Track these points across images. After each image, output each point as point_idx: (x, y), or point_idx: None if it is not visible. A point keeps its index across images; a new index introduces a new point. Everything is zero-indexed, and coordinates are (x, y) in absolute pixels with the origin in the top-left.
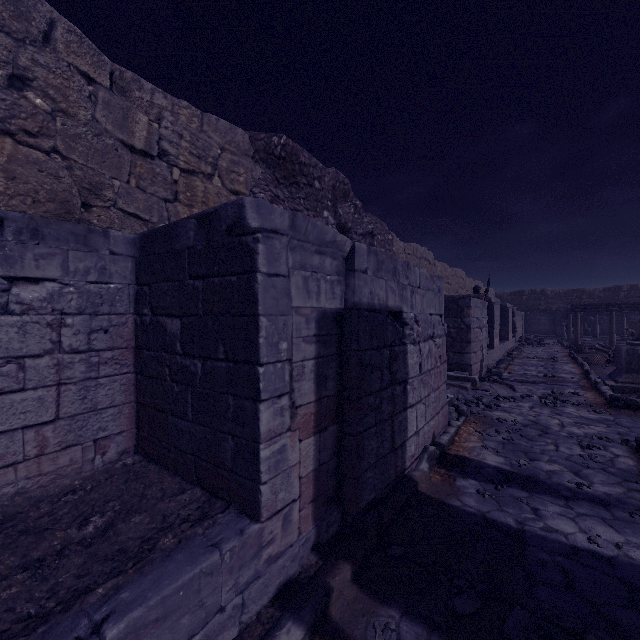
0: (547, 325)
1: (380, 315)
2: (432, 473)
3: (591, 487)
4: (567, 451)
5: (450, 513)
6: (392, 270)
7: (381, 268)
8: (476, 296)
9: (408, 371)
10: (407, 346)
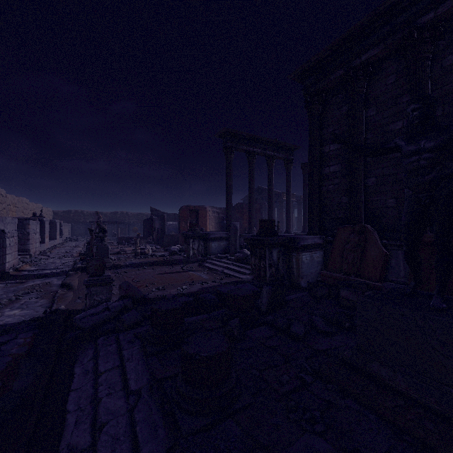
0: (84, 230)
1: (0, 231)
2: (14, 272)
3: (58, 267)
4: (57, 265)
5: (20, 275)
6: (2, 220)
7: (0, 220)
8: (34, 218)
9: (7, 245)
10: (6, 239)
